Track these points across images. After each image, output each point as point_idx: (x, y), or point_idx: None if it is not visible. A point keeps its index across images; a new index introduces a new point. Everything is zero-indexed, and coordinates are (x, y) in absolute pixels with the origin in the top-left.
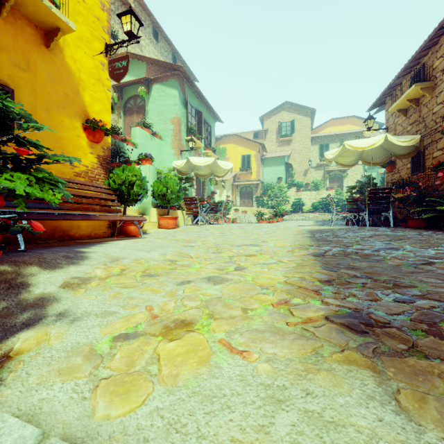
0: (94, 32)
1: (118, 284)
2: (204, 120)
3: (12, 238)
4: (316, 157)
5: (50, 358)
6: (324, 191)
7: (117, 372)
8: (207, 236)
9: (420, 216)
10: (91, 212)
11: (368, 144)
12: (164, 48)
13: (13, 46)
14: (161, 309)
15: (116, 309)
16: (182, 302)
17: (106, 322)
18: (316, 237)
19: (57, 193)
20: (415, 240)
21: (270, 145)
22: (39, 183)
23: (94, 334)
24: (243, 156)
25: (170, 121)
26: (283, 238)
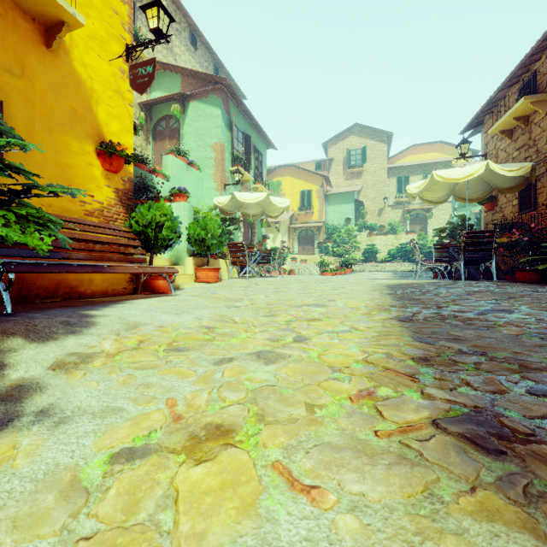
0: (110, 30)
1: (132, 362)
2: (253, 146)
3: (0, 296)
4: (393, 192)
5: (7, 493)
6: (403, 236)
7: (107, 526)
8: (256, 293)
9: (532, 266)
10: (107, 262)
11: (463, 174)
12: (203, 58)
13: (2, 45)
14: (189, 405)
15: (123, 403)
16: (220, 393)
17: (105, 427)
18: (398, 294)
19: (46, 237)
20: (530, 299)
21: (336, 178)
22: (21, 222)
23: (83, 449)
24: (303, 192)
25: (211, 148)
26: (355, 295)
